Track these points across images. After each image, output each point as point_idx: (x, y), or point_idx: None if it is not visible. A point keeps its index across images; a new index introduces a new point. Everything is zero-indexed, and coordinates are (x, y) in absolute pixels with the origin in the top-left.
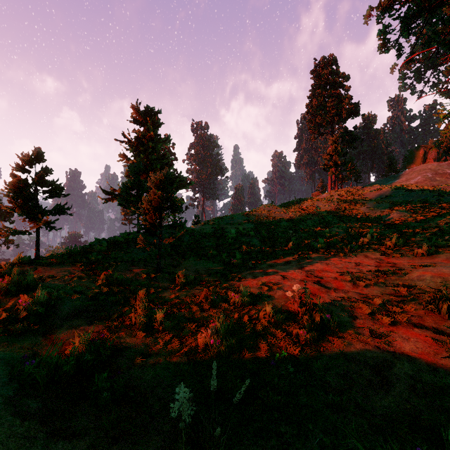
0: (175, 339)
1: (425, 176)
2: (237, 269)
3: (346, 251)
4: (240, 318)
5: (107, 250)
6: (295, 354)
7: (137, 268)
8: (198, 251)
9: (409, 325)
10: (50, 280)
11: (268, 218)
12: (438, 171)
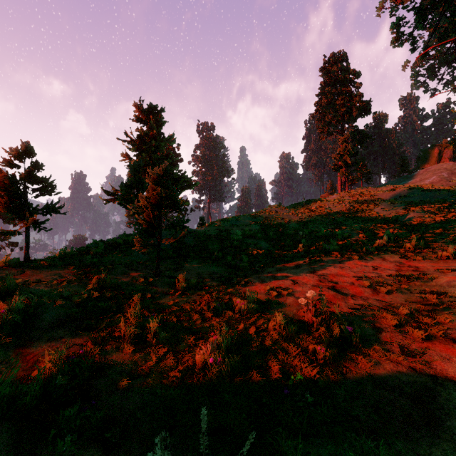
0: (169, 355)
1: (441, 176)
2: (243, 273)
3: (361, 254)
4: (246, 330)
5: (104, 252)
6: (312, 377)
7: (135, 271)
8: (202, 253)
9: (447, 340)
10: (36, 285)
11: (276, 219)
12: (454, 170)
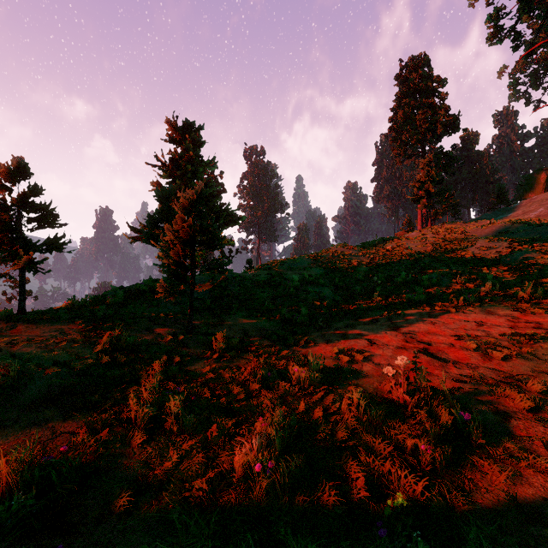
0: (196, 453)
1: None
2: (301, 329)
3: (457, 305)
4: (309, 412)
5: (124, 302)
6: (418, 498)
7: (161, 326)
8: (249, 304)
9: None
10: (26, 345)
11: (343, 261)
12: None
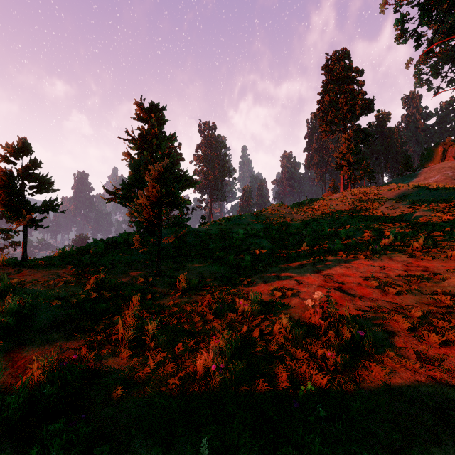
0: (168, 360)
1: (445, 174)
2: (245, 273)
3: (367, 253)
4: (250, 333)
5: (104, 251)
6: (323, 387)
7: (135, 271)
8: (203, 253)
9: None
10: (32, 285)
11: (279, 218)
12: None
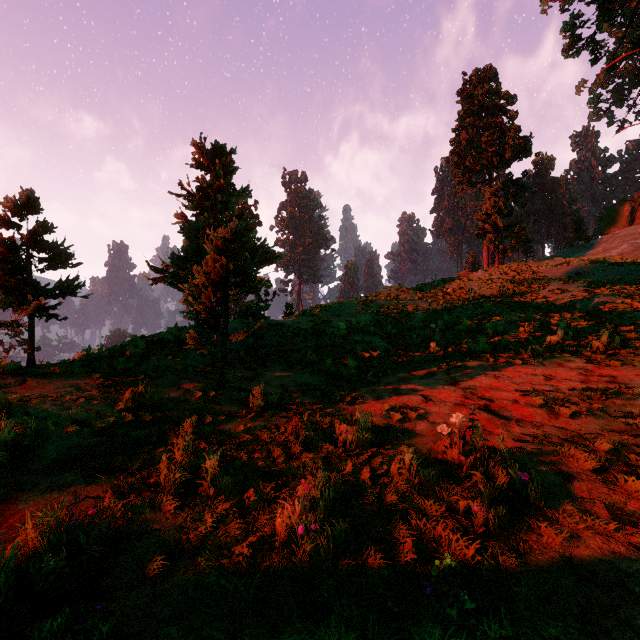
0: (233, 517)
1: (635, 244)
2: (349, 384)
3: (524, 356)
4: (356, 474)
5: (146, 353)
6: (469, 560)
7: (189, 381)
8: (288, 355)
9: None
10: (39, 402)
11: (396, 306)
12: None
